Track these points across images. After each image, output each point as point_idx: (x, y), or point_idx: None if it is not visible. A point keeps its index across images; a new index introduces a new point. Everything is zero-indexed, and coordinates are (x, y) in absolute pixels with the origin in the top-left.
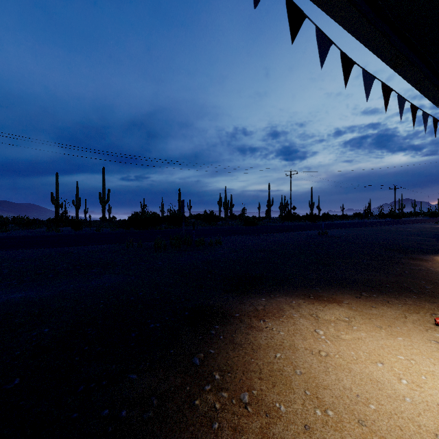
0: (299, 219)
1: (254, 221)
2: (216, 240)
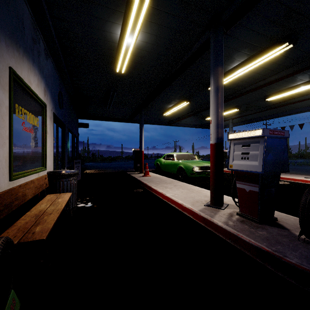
0: None
1: None
2: None
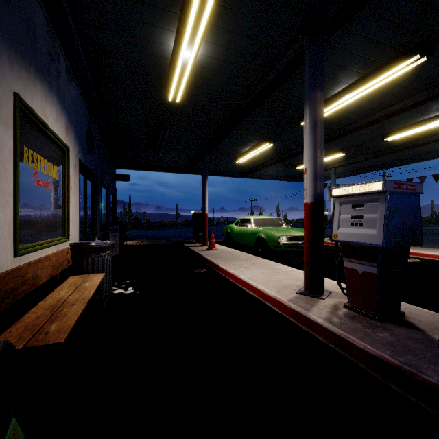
0: None
1: None
2: None
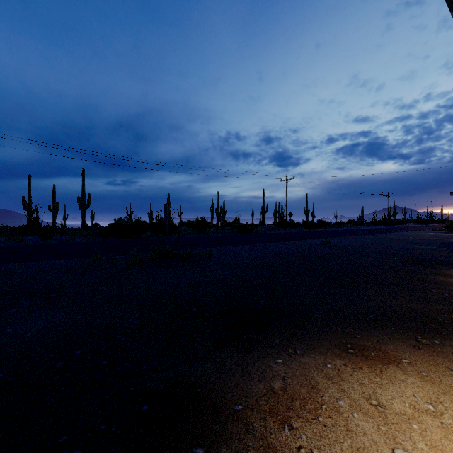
0: (295, 226)
1: (249, 228)
2: (206, 252)
